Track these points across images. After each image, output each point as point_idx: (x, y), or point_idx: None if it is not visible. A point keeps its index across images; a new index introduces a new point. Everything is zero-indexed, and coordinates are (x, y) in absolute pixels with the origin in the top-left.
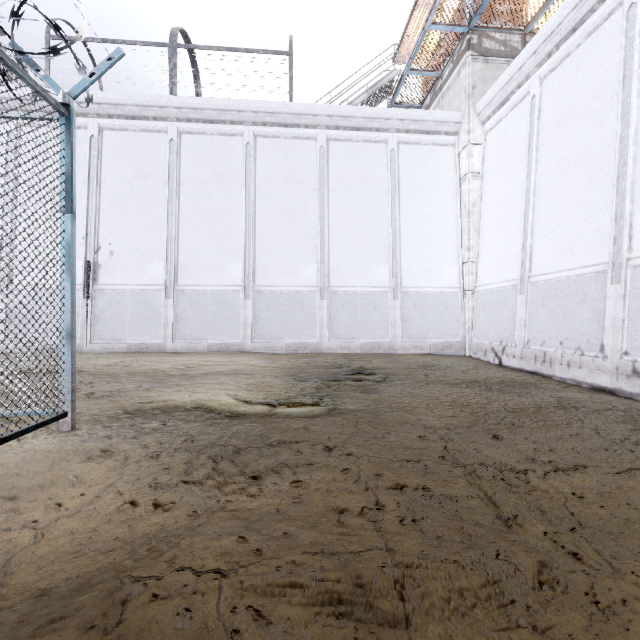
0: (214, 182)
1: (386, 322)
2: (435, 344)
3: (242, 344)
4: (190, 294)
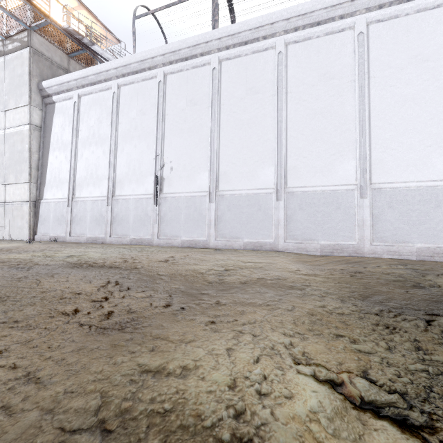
0: (248, 96)
1: None
2: None
3: (274, 244)
4: (228, 198)
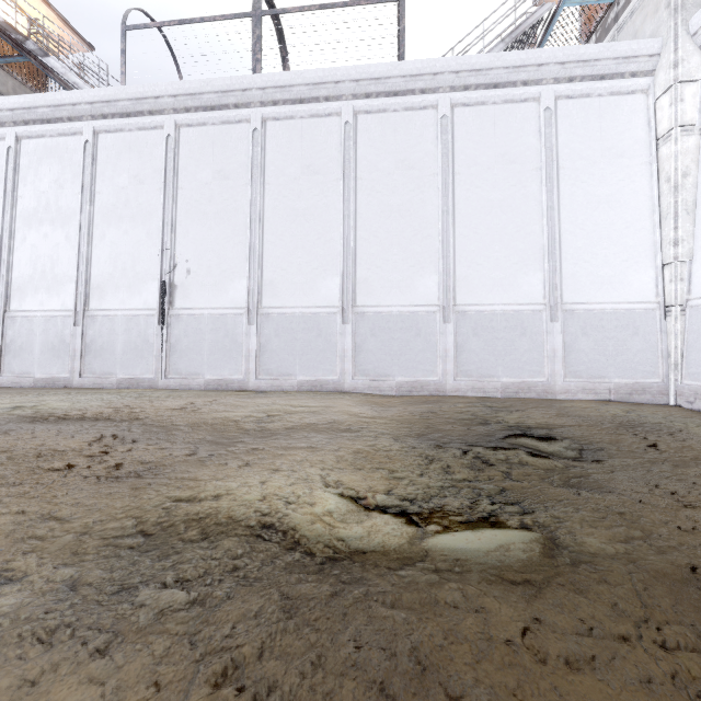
0: (305, 177)
1: (539, 354)
2: (618, 386)
3: (339, 382)
4: (276, 318)
